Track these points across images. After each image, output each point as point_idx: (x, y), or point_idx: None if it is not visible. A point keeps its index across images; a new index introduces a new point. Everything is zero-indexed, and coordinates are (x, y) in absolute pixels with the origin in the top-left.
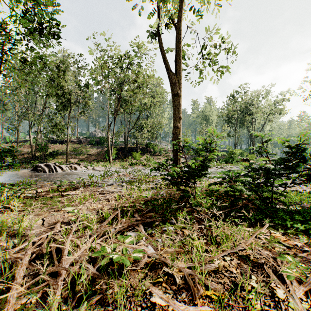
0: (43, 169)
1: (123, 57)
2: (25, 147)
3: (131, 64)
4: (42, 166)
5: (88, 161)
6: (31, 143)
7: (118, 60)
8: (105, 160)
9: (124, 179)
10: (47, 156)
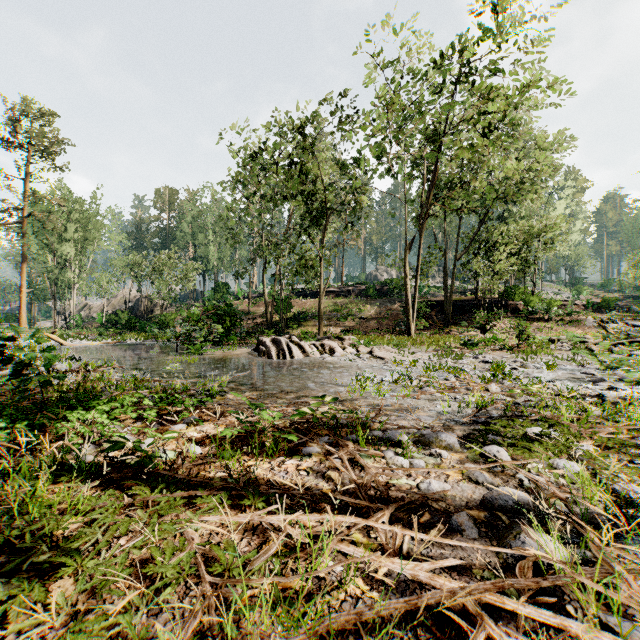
0: (268, 351)
1: (446, 54)
2: (260, 306)
3: (470, 69)
4: (266, 344)
5: (361, 331)
6: (266, 298)
7: (433, 68)
8: (398, 330)
9: (473, 403)
10: (290, 322)
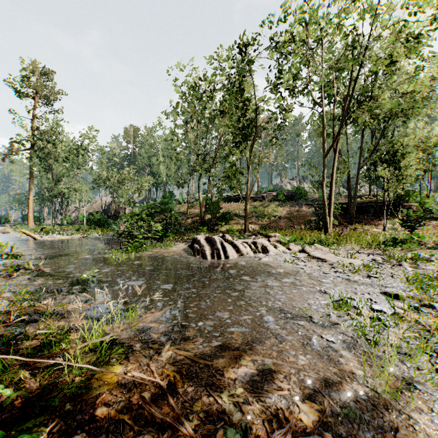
0: (202, 249)
1: None
2: (196, 208)
3: None
4: (200, 242)
5: (277, 228)
6: (200, 201)
7: None
8: (309, 227)
9: None
10: (219, 220)
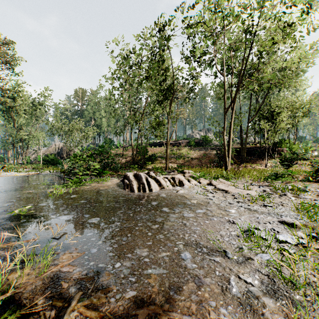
0: (131, 184)
1: None
2: (129, 151)
3: None
4: (129, 178)
5: (190, 166)
6: (132, 146)
7: None
8: (213, 165)
9: None
10: (146, 160)
